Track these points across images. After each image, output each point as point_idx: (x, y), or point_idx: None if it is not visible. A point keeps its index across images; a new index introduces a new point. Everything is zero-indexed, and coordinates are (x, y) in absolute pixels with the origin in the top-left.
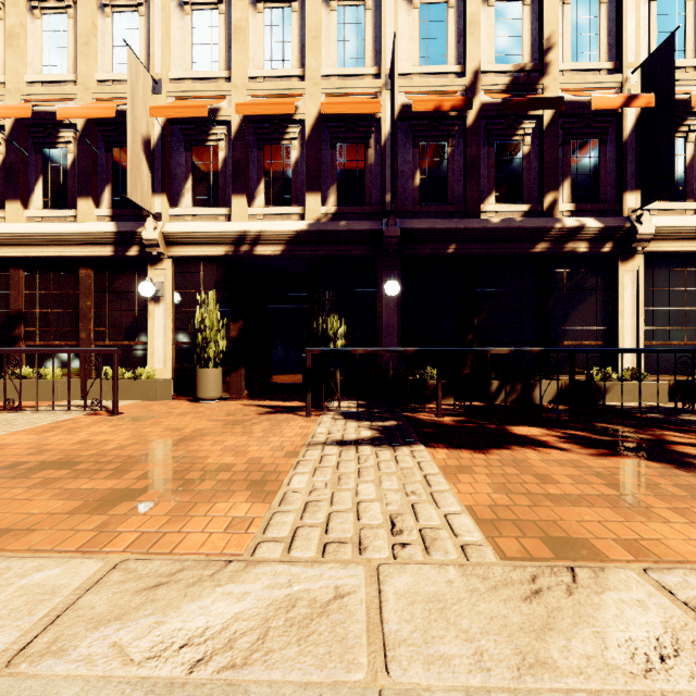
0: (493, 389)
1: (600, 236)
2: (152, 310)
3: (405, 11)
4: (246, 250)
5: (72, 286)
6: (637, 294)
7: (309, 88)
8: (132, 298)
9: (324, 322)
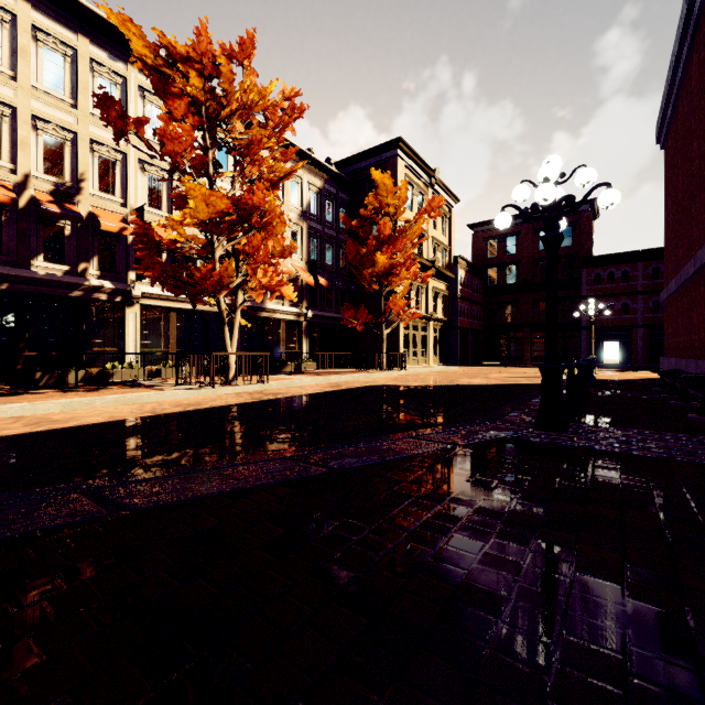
0: (37, 377)
1: (114, 292)
2: None
3: None
4: None
5: None
6: (137, 324)
7: None
8: None
9: None
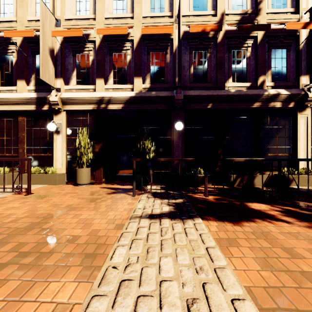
0: (232, 179)
1: (288, 99)
2: (55, 138)
3: None
4: (103, 107)
5: (15, 125)
6: (307, 129)
7: (136, 23)
8: (45, 132)
9: (143, 144)
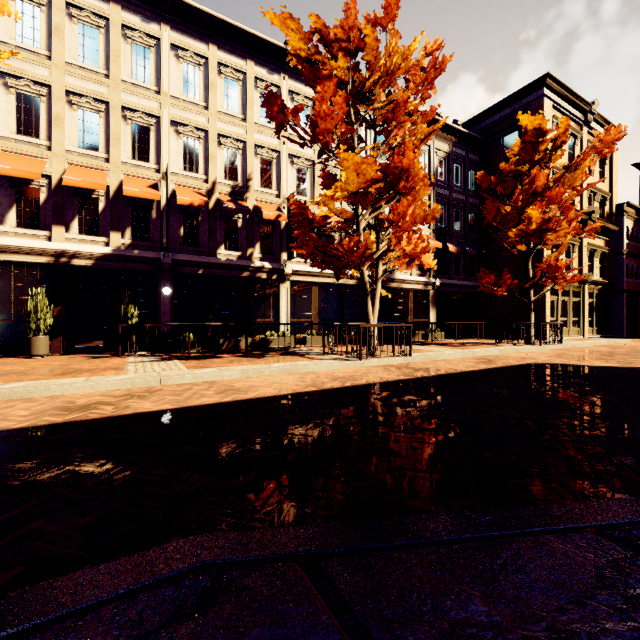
0: (221, 343)
1: (272, 271)
2: None
3: (175, 138)
4: (65, 261)
5: None
6: (288, 298)
7: (113, 168)
8: None
9: (125, 309)
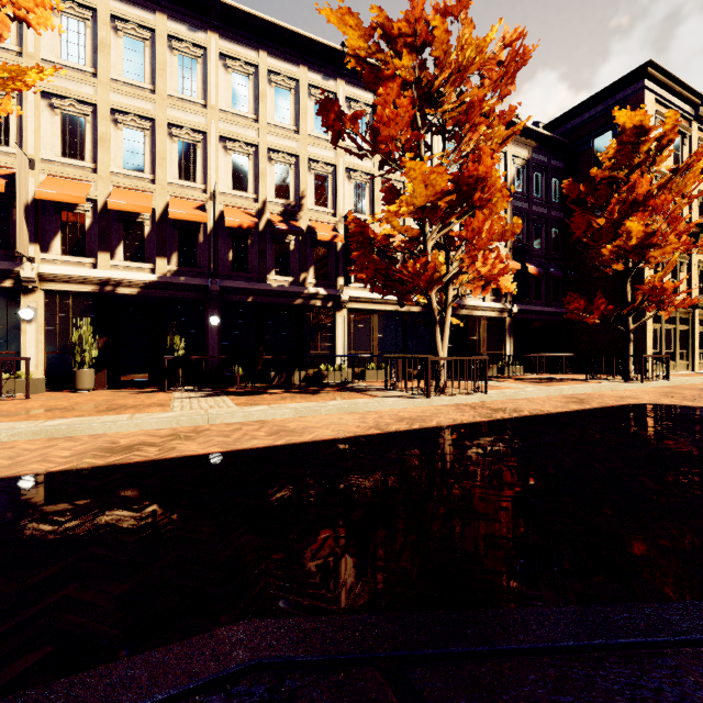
0: (272, 377)
1: (327, 298)
2: (25, 328)
3: (223, 155)
4: (110, 290)
5: None
6: (344, 328)
7: (158, 190)
8: (3, 318)
9: (171, 340)
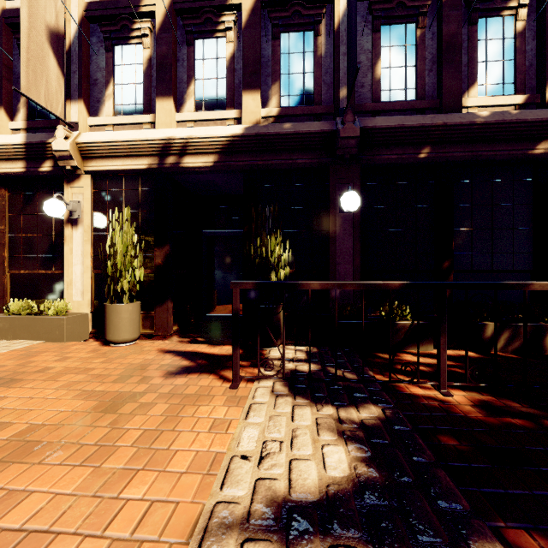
0: (487, 334)
1: None
2: (69, 234)
3: None
4: (172, 162)
5: None
6: None
7: None
8: (48, 221)
9: (263, 245)
